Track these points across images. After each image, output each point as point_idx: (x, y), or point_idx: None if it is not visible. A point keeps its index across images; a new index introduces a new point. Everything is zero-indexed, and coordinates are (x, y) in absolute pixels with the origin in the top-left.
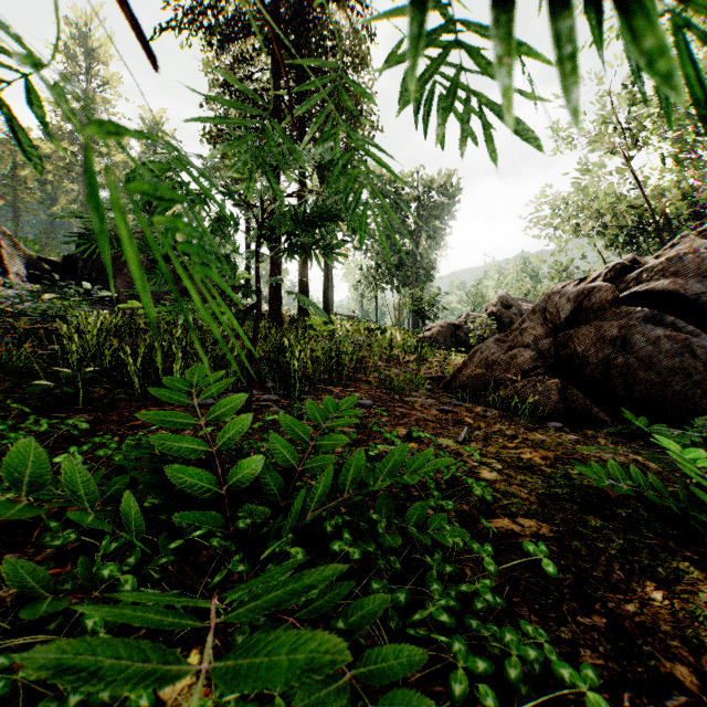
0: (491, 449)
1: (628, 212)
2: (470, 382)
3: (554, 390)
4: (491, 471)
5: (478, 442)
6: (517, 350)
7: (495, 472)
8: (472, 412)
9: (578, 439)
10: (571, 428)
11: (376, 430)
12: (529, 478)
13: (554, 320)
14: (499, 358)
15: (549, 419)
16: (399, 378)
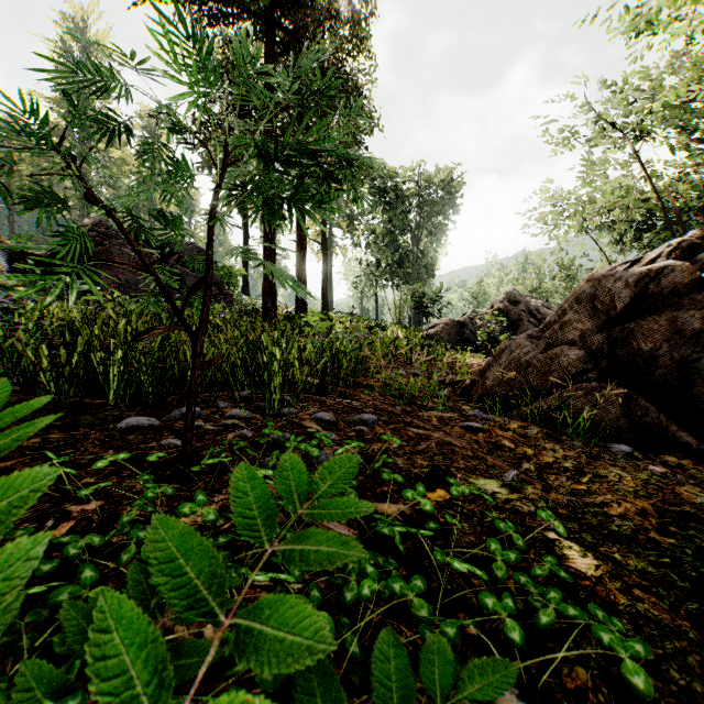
0: (556, 496)
1: (640, 204)
2: (496, 388)
3: (613, 401)
4: (582, 552)
5: (534, 483)
6: (559, 349)
7: (590, 554)
8: (507, 430)
9: (664, 472)
10: (640, 451)
11: (387, 478)
12: (649, 566)
13: (607, 311)
14: (535, 358)
15: (608, 438)
16: (406, 381)
